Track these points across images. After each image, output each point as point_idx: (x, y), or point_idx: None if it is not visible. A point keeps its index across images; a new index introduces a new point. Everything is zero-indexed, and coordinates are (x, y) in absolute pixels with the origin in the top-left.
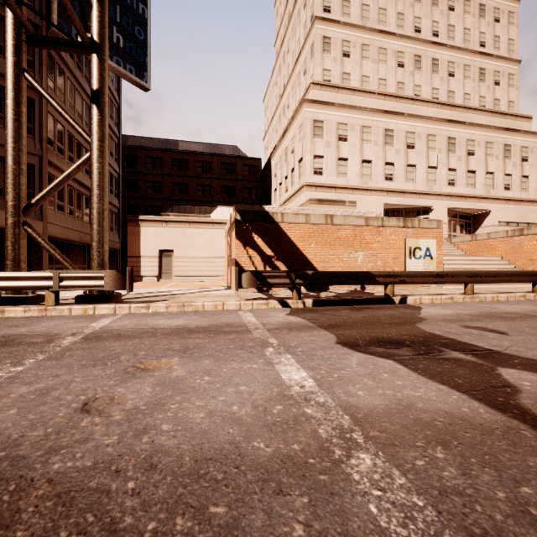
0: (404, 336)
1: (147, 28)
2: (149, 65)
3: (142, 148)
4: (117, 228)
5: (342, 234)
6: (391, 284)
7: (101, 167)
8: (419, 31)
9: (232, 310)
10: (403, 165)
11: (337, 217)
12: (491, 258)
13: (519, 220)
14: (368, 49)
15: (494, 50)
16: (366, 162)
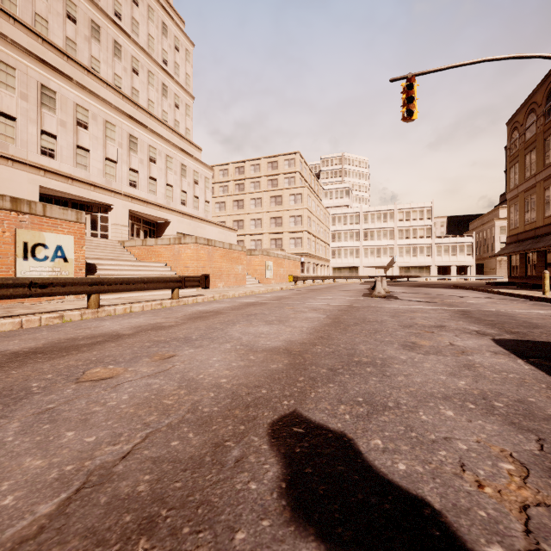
0: None
1: None
2: None
3: None
4: None
5: None
6: None
7: None
8: None
9: None
10: (71, 144)
11: None
12: (156, 265)
13: (193, 233)
14: None
15: (175, 75)
16: (5, 116)
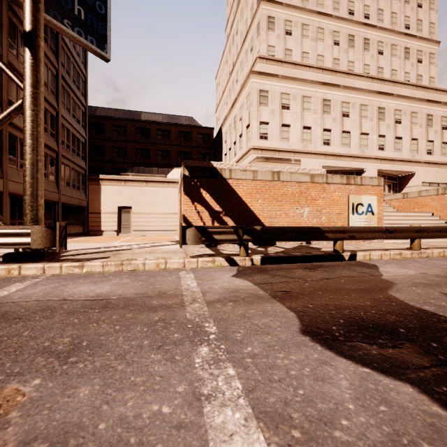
0: (388, 315)
1: (107, 3)
2: (110, 38)
3: (108, 118)
4: (84, 188)
5: (289, 190)
6: (340, 240)
7: (35, 115)
8: (352, 13)
9: (174, 269)
10: (339, 132)
11: (284, 174)
12: (423, 214)
13: (440, 181)
14: (308, 29)
15: (417, 32)
16: (306, 128)
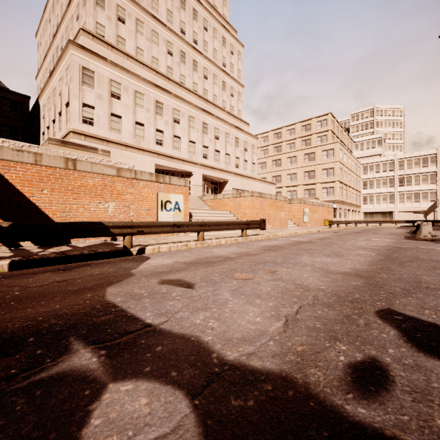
0: (53, 319)
1: None
2: None
3: None
4: None
5: (89, 182)
6: (129, 235)
7: None
8: (184, 33)
9: None
10: (171, 135)
11: (82, 163)
12: (224, 212)
13: (243, 188)
14: (143, 26)
15: (231, 72)
16: (139, 124)
